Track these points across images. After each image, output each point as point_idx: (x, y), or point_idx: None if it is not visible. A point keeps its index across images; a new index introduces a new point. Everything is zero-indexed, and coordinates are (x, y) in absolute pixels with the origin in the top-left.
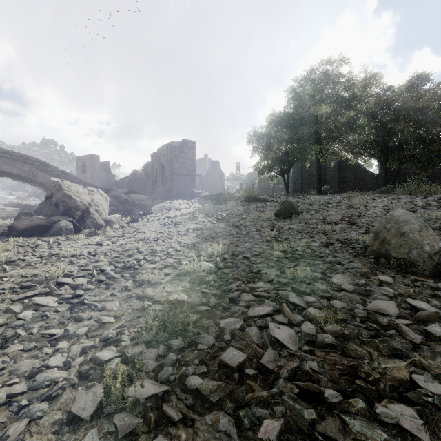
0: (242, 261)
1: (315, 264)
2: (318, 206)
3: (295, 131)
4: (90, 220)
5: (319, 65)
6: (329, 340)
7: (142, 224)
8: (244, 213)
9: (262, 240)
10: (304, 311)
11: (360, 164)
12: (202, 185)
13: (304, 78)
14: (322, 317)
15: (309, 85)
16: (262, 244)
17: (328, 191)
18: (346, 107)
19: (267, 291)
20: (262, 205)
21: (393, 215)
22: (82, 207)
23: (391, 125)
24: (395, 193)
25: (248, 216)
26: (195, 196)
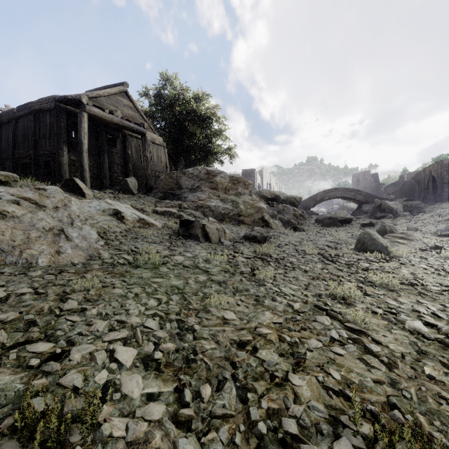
0: None
1: None
2: None
3: None
4: (397, 214)
5: None
6: None
7: (421, 216)
8: None
9: None
10: None
11: None
12: None
13: None
14: None
15: None
16: None
17: None
18: None
19: None
20: None
21: None
22: (394, 210)
23: None
24: None
25: None
26: None
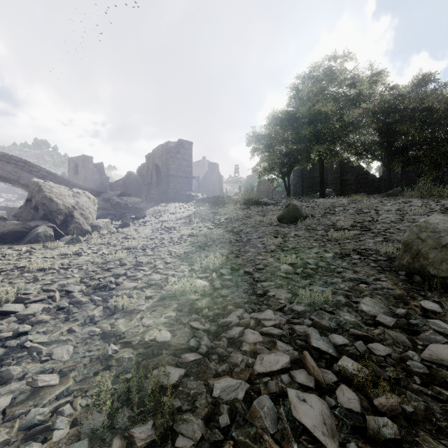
0: (243, 277)
1: (334, 282)
2: (323, 210)
3: (297, 130)
4: (74, 225)
5: (322, 61)
6: (390, 430)
7: (133, 229)
8: (244, 218)
9: (265, 249)
10: (337, 364)
11: (362, 166)
12: (200, 188)
13: (306, 74)
14: (365, 377)
15: (312, 83)
16: (266, 255)
17: (330, 194)
18: (350, 106)
19: (277, 324)
20: (263, 209)
21: (428, 222)
22: (65, 210)
23: (395, 125)
24: (403, 197)
25: (248, 221)
26: (192, 198)
